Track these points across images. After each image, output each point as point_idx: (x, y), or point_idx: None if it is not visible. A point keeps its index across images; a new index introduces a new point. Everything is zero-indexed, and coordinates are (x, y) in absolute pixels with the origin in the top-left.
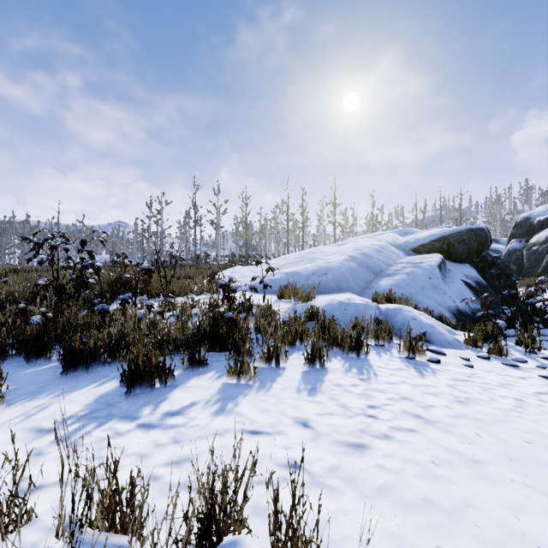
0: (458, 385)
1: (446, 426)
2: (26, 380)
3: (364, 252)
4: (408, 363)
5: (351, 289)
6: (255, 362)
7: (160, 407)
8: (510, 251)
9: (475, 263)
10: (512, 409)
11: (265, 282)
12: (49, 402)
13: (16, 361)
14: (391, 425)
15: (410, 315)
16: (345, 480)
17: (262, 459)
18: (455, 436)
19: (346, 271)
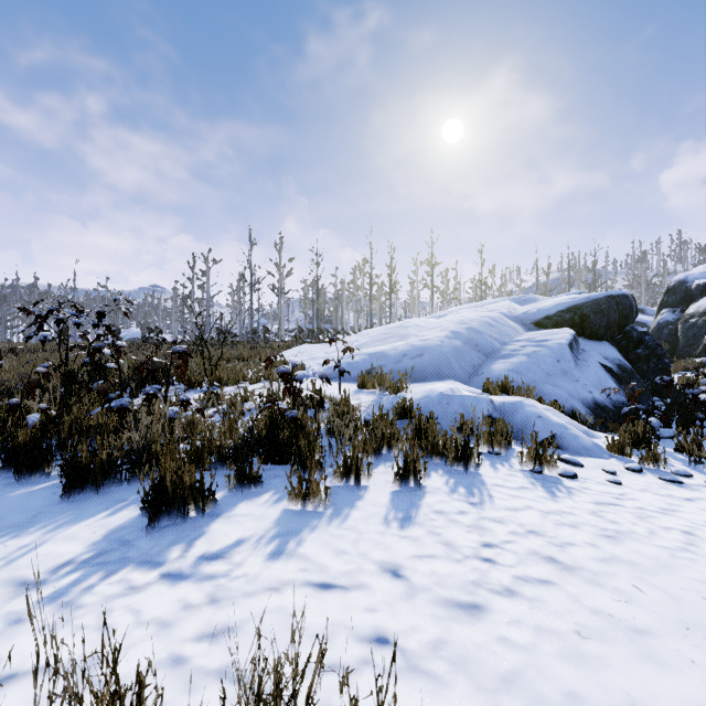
0: (604, 512)
1: (592, 575)
2: (14, 506)
3: (471, 326)
4: (533, 479)
5: (454, 376)
6: (327, 479)
7: (194, 546)
8: (661, 324)
9: (616, 340)
10: (681, 548)
11: (341, 367)
12: (41, 539)
13: (3, 478)
14: (516, 573)
15: (534, 411)
16: (454, 664)
17: (335, 629)
18: (607, 590)
19: (448, 351)
